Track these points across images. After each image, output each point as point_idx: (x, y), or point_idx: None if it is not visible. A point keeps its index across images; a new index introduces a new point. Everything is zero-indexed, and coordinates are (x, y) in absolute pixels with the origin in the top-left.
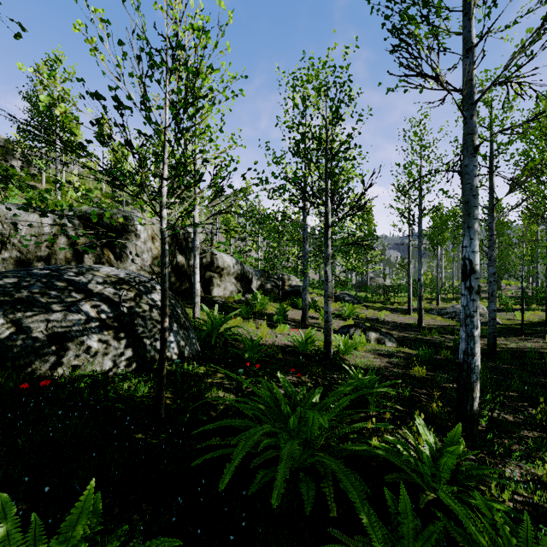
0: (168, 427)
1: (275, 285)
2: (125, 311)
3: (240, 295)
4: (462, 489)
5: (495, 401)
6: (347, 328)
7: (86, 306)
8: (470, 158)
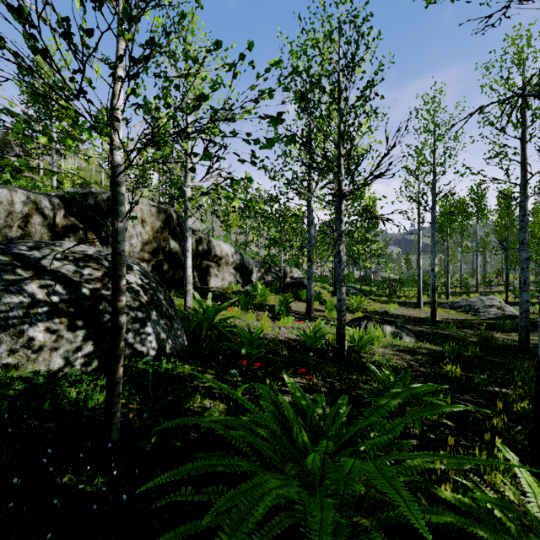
0: (120, 460)
1: (277, 277)
2: (86, 294)
3: (239, 286)
4: None
5: None
6: (358, 321)
7: (32, 285)
8: None
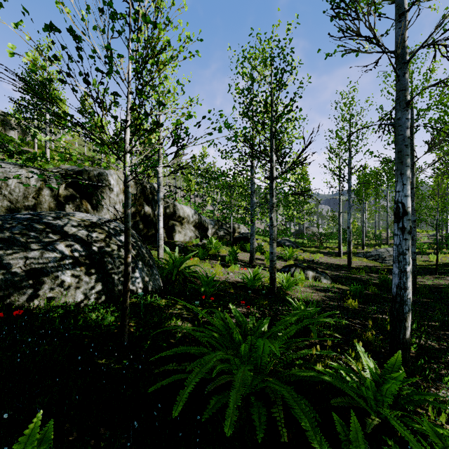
0: (131, 353)
1: (227, 233)
2: (96, 250)
3: (198, 240)
4: (406, 414)
5: (421, 330)
6: (288, 268)
7: (61, 245)
8: (403, 112)
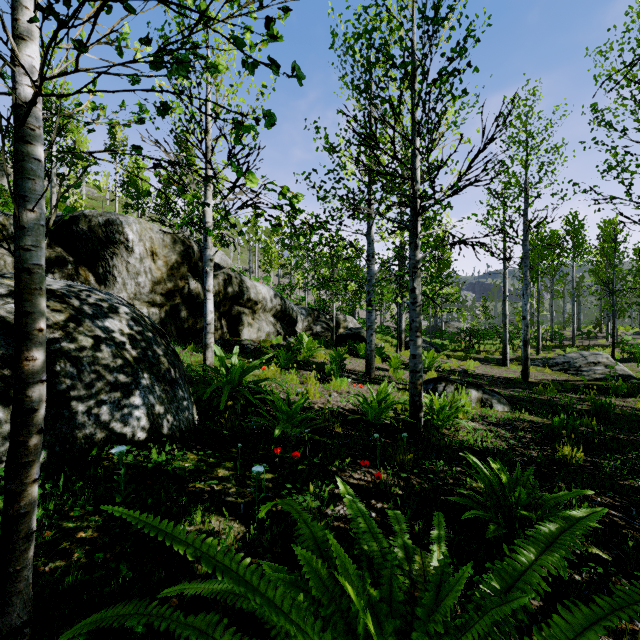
0: None
1: (327, 328)
2: None
3: (280, 338)
4: None
5: None
6: (433, 383)
7: None
8: None
